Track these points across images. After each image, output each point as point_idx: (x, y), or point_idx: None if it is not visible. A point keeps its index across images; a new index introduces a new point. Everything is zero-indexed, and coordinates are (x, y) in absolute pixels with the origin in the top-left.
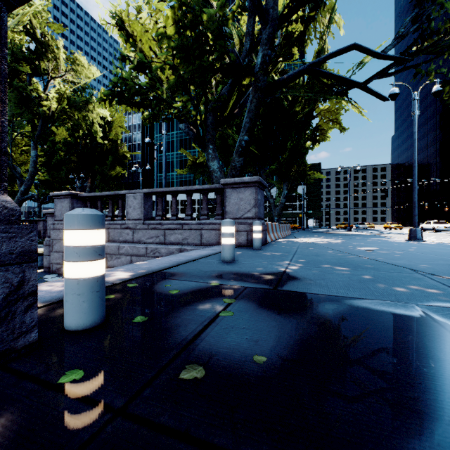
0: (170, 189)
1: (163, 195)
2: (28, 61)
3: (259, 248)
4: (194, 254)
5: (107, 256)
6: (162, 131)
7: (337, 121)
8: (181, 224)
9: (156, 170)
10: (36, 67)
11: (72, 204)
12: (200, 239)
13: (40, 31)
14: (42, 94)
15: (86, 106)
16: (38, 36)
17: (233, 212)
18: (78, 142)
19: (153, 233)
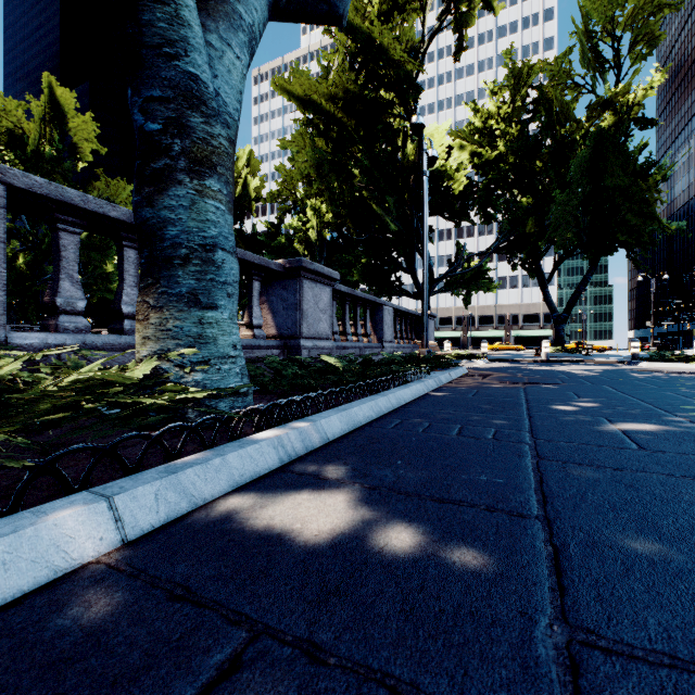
0: None
1: None
2: None
3: None
4: None
5: None
6: None
7: None
8: None
9: None
10: None
11: None
12: None
13: None
14: None
15: None
16: None
17: None
18: None
19: None
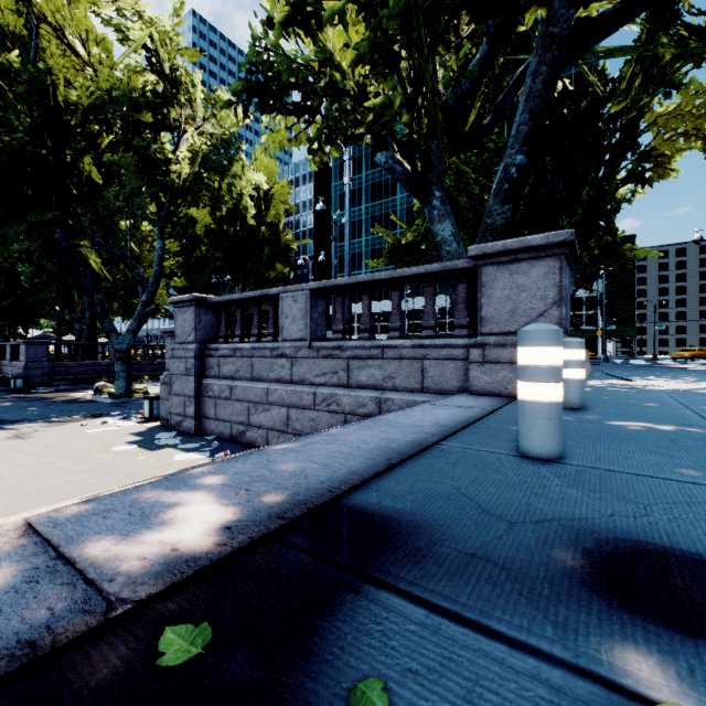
0: (358, 278)
1: (345, 291)
2: (153, 109)
3: (580, 406)
4: (421, 421)
5: (249, 406)
6: (344, 178)
7: (698, 134)
8: (379, 348)
9: (334, 258)
10: (163, 117)
11: (197, 316)
12: (419, 379)
13: (169, 65)
14: (170, 155)
15: (232, 169)
16: (167, 73)
17: (500, 319)
18: (224, 230)
19: (327, 366)
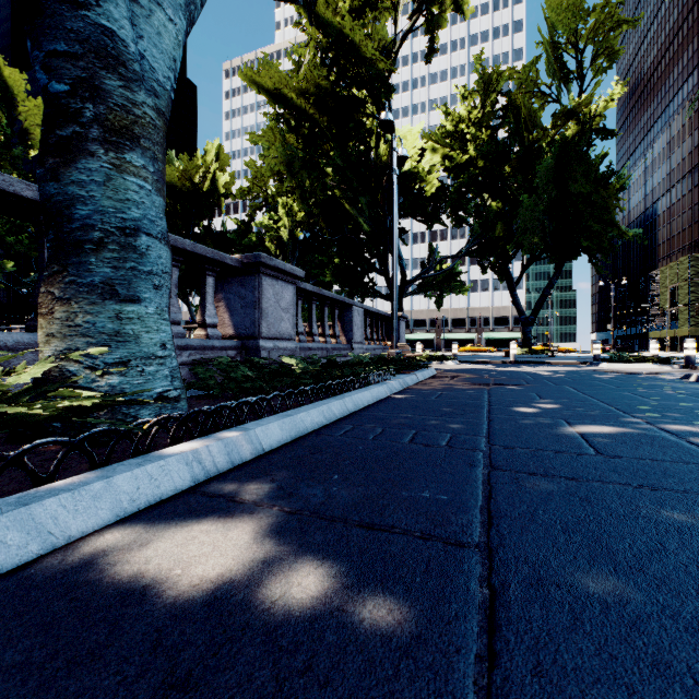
0: None
1: None
2: None
3: None
4: None
5: None
6: None
7: None
8: None
9: None
10: None
11: None
12: None
13: None
14: None
15: None
16: None
17: None
18: None
19: None
